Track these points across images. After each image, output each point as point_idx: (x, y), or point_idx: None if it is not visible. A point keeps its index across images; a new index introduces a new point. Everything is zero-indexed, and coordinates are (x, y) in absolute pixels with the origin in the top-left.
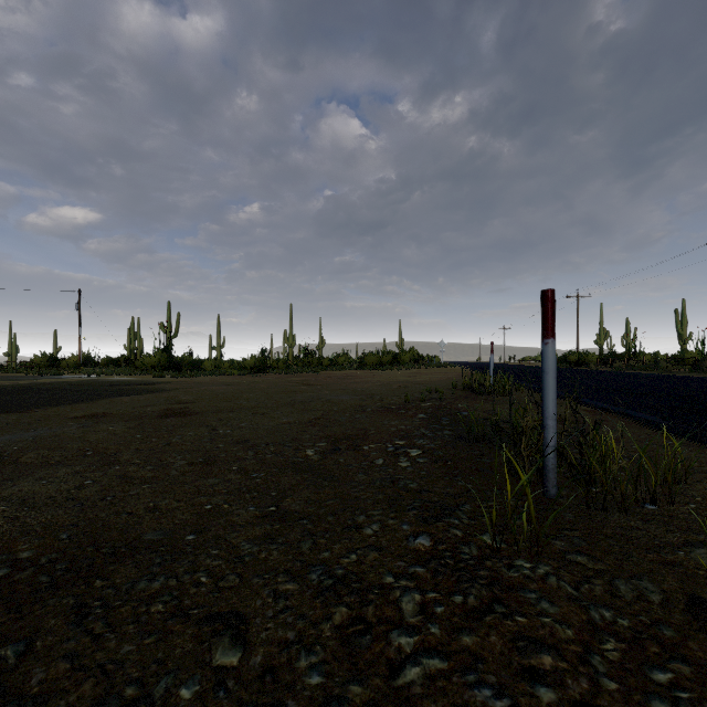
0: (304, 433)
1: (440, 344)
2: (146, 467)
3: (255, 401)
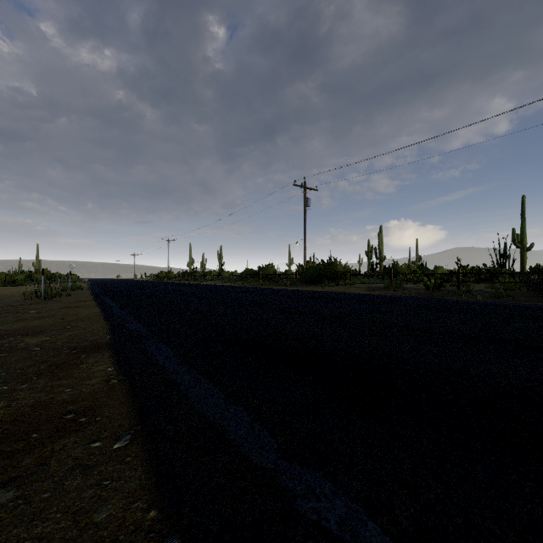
0: None
1: (70, 266)
2: None
3: None
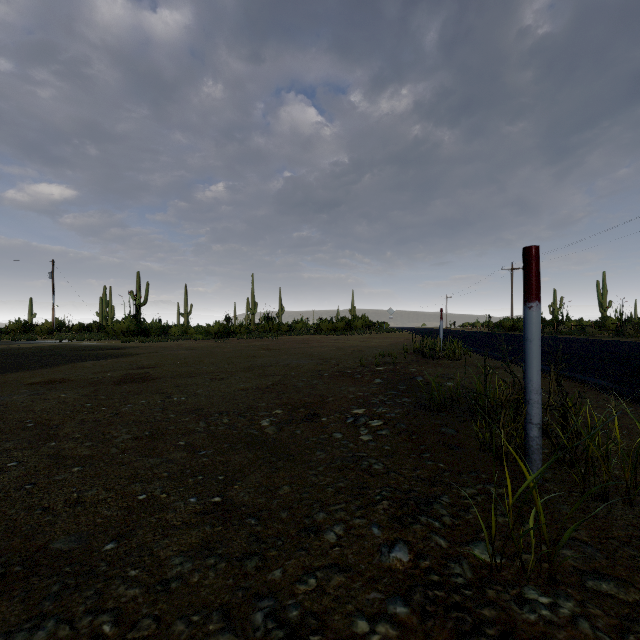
0: (260, 400)
1: (389, 311)
2: (84, 443)
3: (215, 366)
